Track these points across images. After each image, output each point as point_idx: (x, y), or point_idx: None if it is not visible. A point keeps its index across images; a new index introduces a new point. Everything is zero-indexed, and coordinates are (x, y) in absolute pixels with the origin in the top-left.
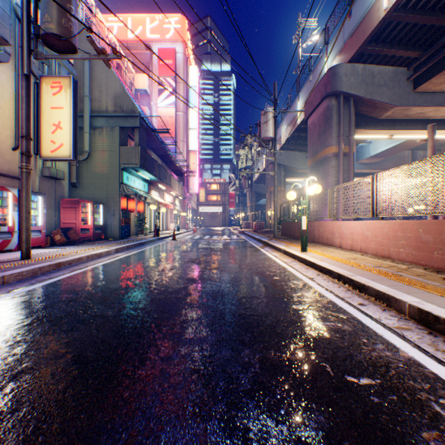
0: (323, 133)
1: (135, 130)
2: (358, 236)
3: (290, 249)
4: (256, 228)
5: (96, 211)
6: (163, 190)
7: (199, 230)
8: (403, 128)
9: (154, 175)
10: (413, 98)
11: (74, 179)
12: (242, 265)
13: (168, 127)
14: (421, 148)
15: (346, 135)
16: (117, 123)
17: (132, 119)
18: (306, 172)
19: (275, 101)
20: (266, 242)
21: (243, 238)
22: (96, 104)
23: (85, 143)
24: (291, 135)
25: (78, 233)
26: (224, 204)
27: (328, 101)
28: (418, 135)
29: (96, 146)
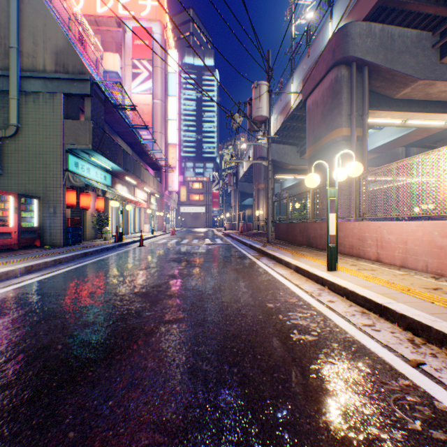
0: (330, 111)
1: (85, 99)
2: (420, 245)
3: (306, 266)
4: (243, 230)
5: (25, 208)
6: (133, 185)
7: (179, 232)
8: (421, 110)
9: (116, 163)
10: (439, 70)
11: None
12: (236, 307)
13: (144, 116)
14: (415, 145)
15: (359, 114)
16: (60, 88)
17: (80, 84)
18: (296, 168)
19: (270, 70)
20: (262, 250)
21: (230, 243)
22: (29, 61)
23: (11, 113)
24: (283, 124)
25: None
26: (207, 203)
27: (337, 71)
28: (434, 122)
29: (29, 118)
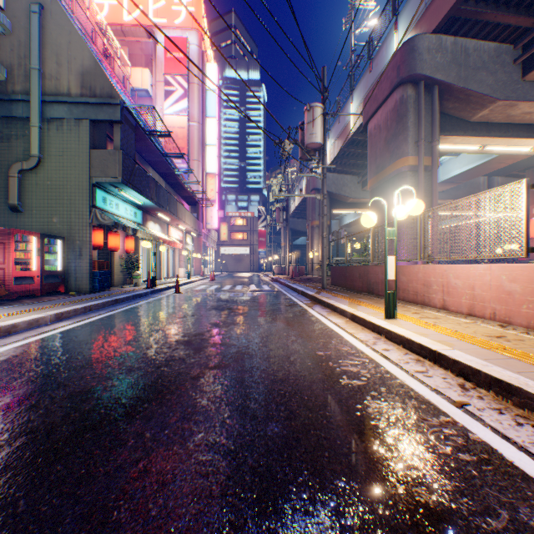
0: (394, 137)
1: (114, 126)
2: (488, 290)
3: (363, 313)
4: (294, 274)
5: (48, 249)
6: (167, 223)
7: (220, 277)
8: (502, 135)
9: (148, 198)
10: (521, 89)
11: (13, 198)
12: (284, 354)
13: (178, 141)
14: (499, 174)
15: (428, 140)
16: (86, 113)
17: (109, 109)
18: (358, 201)
19: (325, 90)
20: (315, 297)
21: (278, 290)
22: (52, 83)
23: (32, 143)
24: (341, 150)
25: (9, 284)
26: (252, 243)
27: (402, 91)
28: (518, 148)
29: (52, 148)
